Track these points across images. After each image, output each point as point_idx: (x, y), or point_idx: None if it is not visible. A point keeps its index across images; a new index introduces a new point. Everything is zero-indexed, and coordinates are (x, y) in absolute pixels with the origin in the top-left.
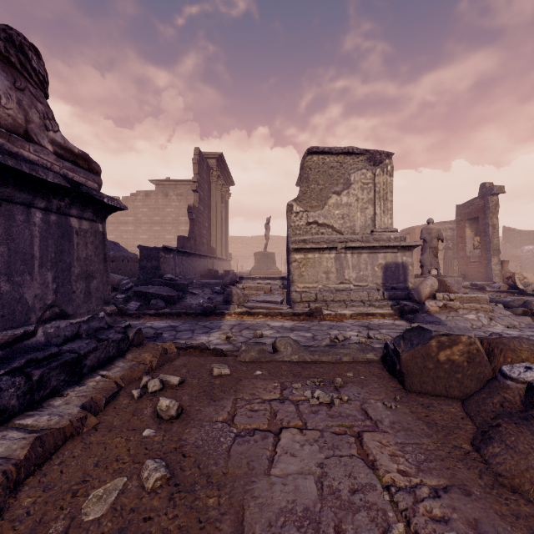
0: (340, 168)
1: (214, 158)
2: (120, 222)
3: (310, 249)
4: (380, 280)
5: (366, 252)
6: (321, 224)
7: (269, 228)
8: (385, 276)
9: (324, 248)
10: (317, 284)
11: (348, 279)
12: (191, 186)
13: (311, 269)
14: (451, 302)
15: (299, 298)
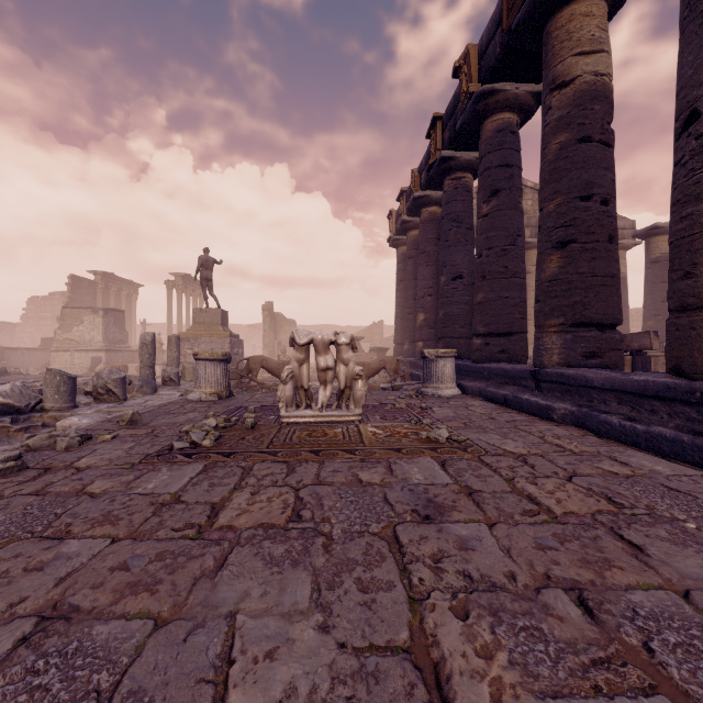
0: (80, 314)
1: (99, 275)
2: (40, 317)
3: (59, 351)
4: (90, 364)
5: (84, 352)
6: (71, 339)
7: (144, 327)
8: (92, 362)
9: (64, 350)
10: (62, 365)
11: (76, 363)
12: (63, 302)
13: (60, 359)
14: None
15: None
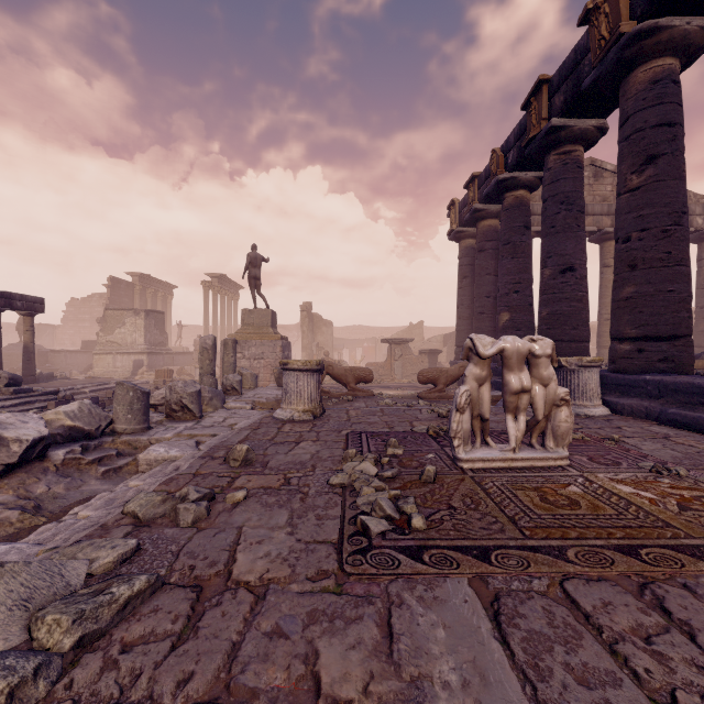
0: (122, 316)
1: (137, 276)
2: (79, 319)
3: (102, 354)
4: (132, 367)
5: (127, 355)
6: (113, 342)
7: (180, 328)
8: (134, 365)
9: (107, 353)
10: (104, 369)
11: (118, 366)
12: (103, 304)
13: (102, 362)
14: (144, 376)
15: (93, 375)
